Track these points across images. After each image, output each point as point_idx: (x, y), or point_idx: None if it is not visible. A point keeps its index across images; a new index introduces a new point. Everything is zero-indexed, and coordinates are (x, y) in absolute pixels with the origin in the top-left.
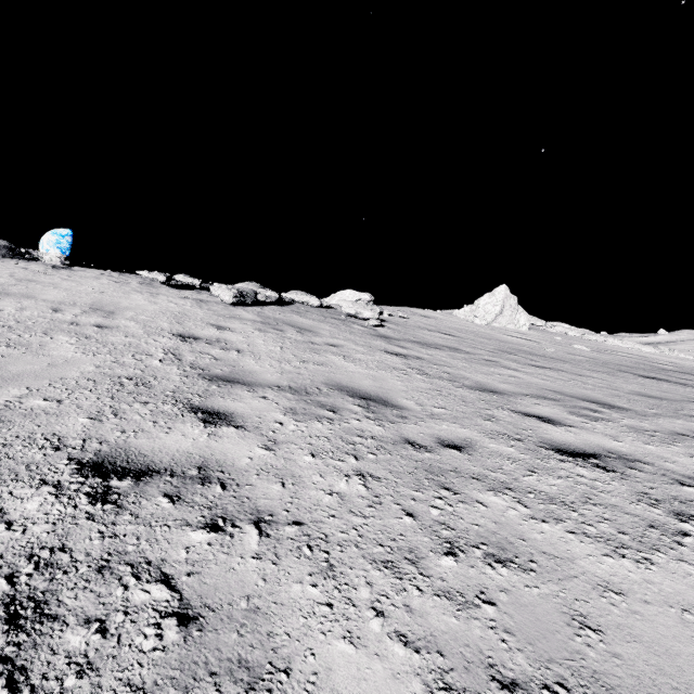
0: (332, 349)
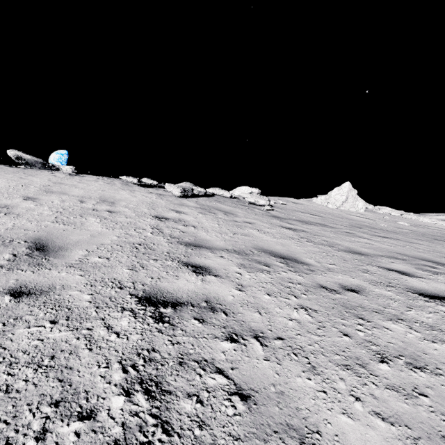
0: (249, 225)
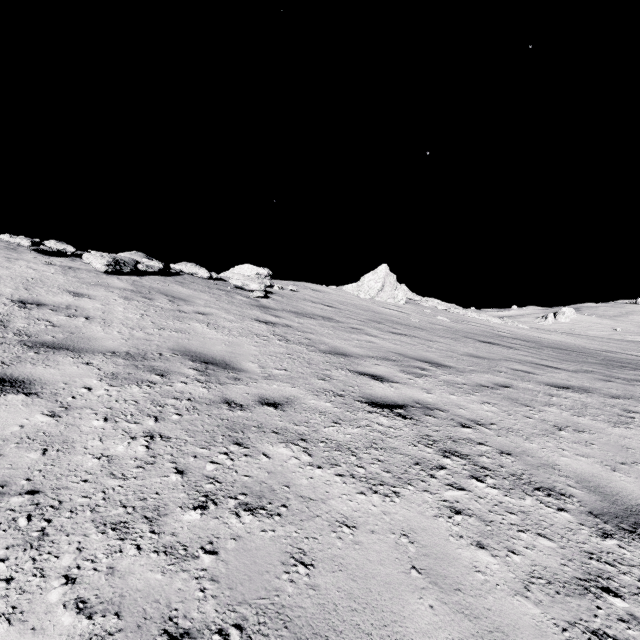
0: (199, 317)
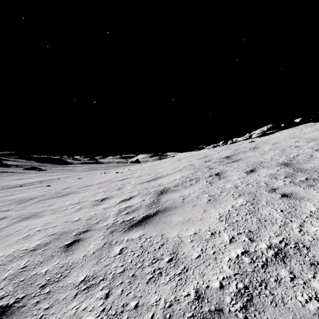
0: None
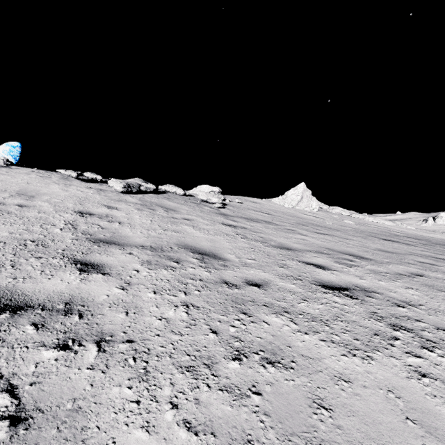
0: (186, 222)
